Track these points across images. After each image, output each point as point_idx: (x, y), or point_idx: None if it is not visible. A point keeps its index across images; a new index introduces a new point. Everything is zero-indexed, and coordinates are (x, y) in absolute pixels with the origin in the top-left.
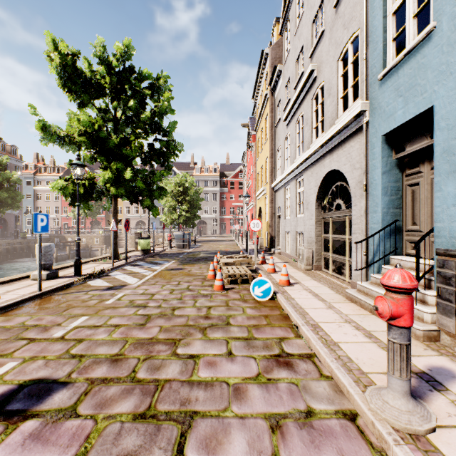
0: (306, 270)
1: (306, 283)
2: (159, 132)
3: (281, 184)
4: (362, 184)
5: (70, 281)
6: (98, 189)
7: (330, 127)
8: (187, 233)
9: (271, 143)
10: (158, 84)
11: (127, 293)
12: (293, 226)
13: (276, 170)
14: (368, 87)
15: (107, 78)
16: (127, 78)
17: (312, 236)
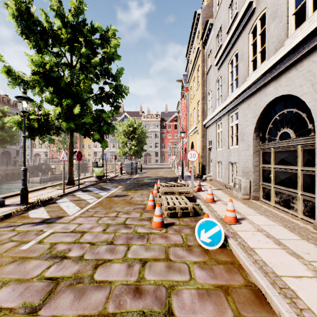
0: (244, 199)
1: (254, 220)
2: (108, 77)
3: (212, 120)
4: None
5: (8, 212)
6: (57, 126)
7: (275, 52)
8: (134, 162)
9: (202, 88)
10: (107, 35)
11: (56, 231)
12: (225, 156)
13: (206, 110)
14: None
15: (63, 29)
16: (81, 30)
17: (249, 166)
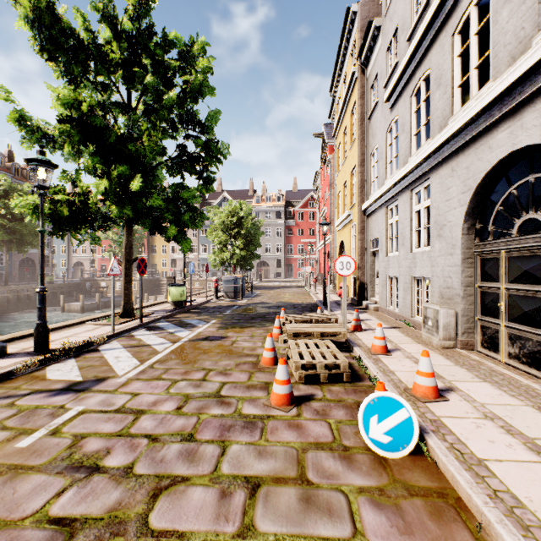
0: (444, 348)
1: (472, 392)
2: (193, 126)
3: (380, 202)
4: None
5: (9, 369)
6: (105, 214)
7: (511, 63)
8: (240, 277)
9: (360, 144)
10: (191, 52)
11: (89, 408)
12: (404, 267)
13: (368, 184)
14: None
15: (115, 43)
16: (145, 45)
17: (453, 285)
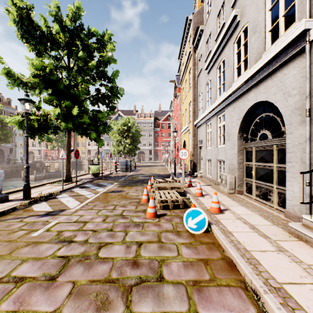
0: (229, 193)
1: (235, 210)
2: (104, 79)
3: (203, 121)
4: (301, 110)
5: (14, 206)
6: (55, 125)
7: (255, 62)
8: (129, 160)
9: (193, 90)
10: (103, 39)
11: (61, 221)
12: (214, 155)
13: (197, 111)
14: (311, 5)
15: (61, 33)
16: (78, 34)
17: (234, 163)
